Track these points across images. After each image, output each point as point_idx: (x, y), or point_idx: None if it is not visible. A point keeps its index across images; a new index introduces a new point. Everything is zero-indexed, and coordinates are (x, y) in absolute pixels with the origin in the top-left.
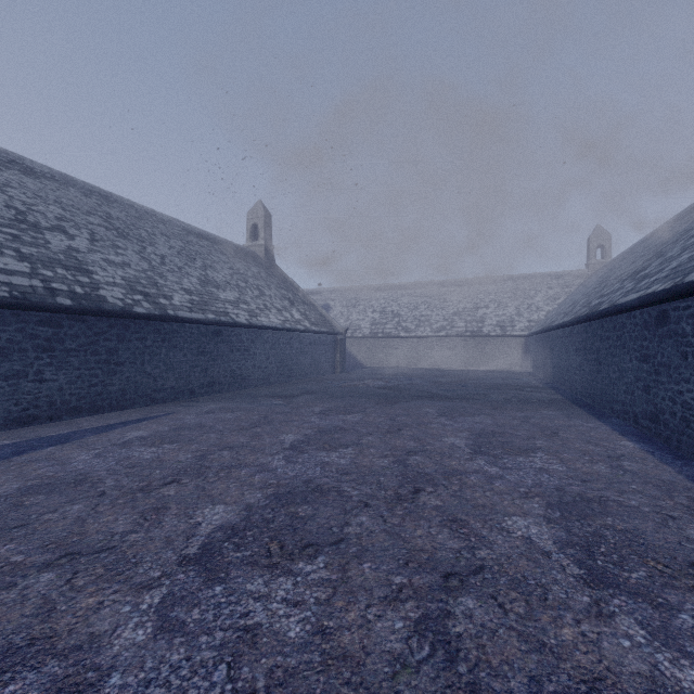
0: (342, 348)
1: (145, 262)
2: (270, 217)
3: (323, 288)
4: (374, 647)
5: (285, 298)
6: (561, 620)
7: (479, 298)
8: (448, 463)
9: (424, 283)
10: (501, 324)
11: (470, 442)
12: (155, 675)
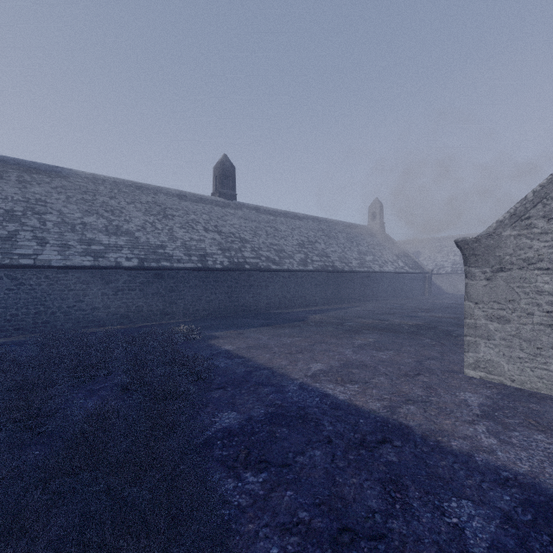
0: (429, 281)
1: (340, 249)
2: (382, 206)
3: (415, 239)
4: (430, 326)
5: (394, 254)
6: (462, 328)
7: None
8: (461, 319)
9: None
10: None
11: None
12: (401, 324)
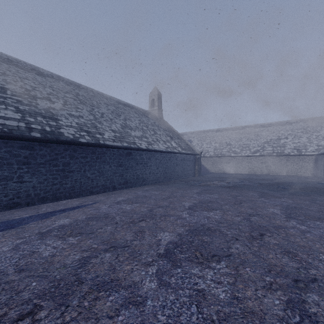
0: (199, 162)
1: (92, 116)
2: (160, 95)
3: (188, 132)
4: None
5: (168, 136)
6: None
7: (281, 133)
8: None
9: (244, 126)
10: (297, 148)
11: None
12: None
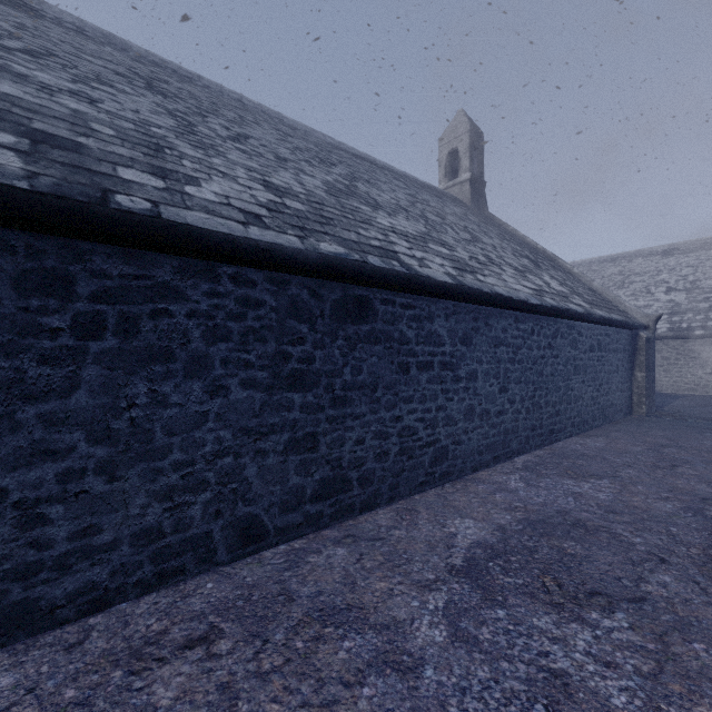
0: (648, 359)
1: (172, 120)
2: (479, 133)
3: None
4: None
5: (520, 255)
6: None
7: None
8: None
9: None
10: None
11: None
12: None
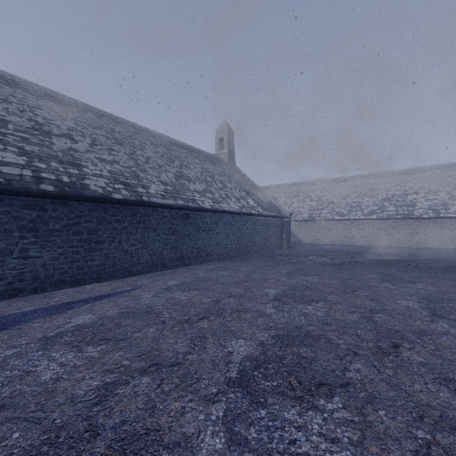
0: (287, 229)
1: (132, 161)
2: (232, 131)
3: (271, 185)
4: None
5: (243, 190)
6: None
7: (408, 186)
8: None
9: (354, 176)
10: (433, 207)
11: None
12: None
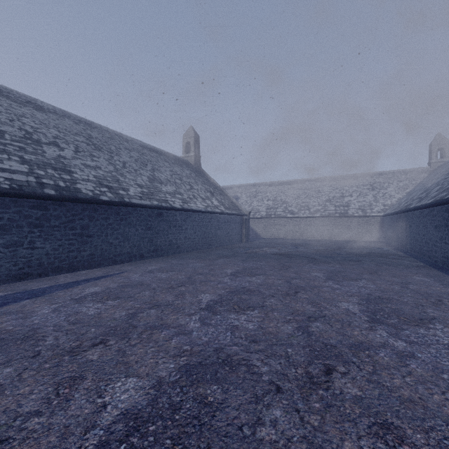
0: (246, 225)
1: (112, 166)
2: (198, 137)
3: (234, 185)
4: None
5: (208, 191)
6: None
7: (345, 189)
8: (350, 333)
9: (304, 180)
10: (362, 208)
11: (363, 308)
12: None
